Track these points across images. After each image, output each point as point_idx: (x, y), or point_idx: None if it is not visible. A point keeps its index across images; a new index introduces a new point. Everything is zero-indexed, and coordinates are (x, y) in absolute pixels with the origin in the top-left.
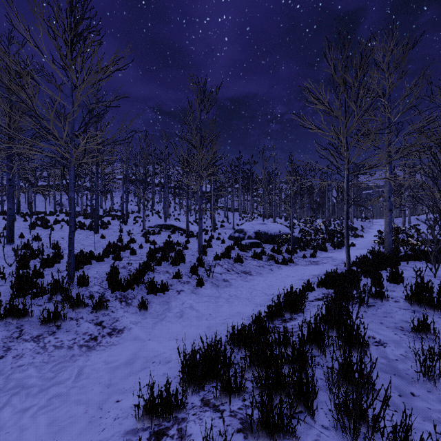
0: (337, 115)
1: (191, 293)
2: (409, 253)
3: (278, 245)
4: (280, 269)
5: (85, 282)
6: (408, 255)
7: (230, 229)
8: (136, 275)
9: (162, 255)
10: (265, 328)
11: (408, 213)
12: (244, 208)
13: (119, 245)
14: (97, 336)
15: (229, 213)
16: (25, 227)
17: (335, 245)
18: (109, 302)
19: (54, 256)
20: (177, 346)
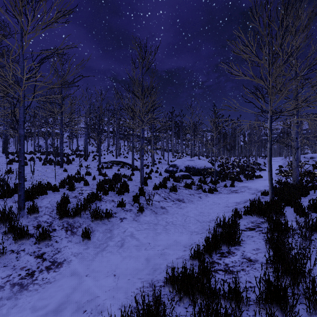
0: (262, 62)
1: (132, 220)
2: (316, 184)
3: (204, 177)
4: (207, 196)
5: (34, 212)
6: (315, 186)
7: (165, 165)
8: (83, 205)
9: (109, 186)
10: (207, 270)
11: (299, 153)
12: (176, 149)
13: (75, 177)
14: (35, 271)
15: (165, 153)
16: (5, 163)
17: (247, 177)
18: (55, 231)
19: (14, 187)
20: (113, 287)
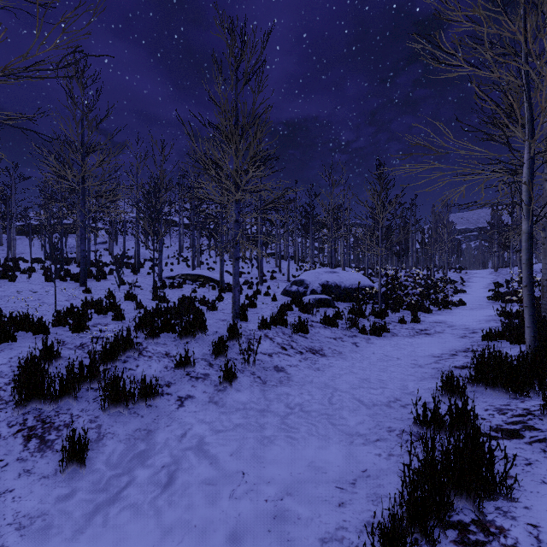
0: (513, 30)
1: (207, 402)
2: None
3: (358, 304)
4: (371, 343)
5: None
6: None
7: (284, 282)
8: (88, 368)
9: (163, 322)
10: None
11: None
12: (302, 255)
13: (97, 304)
14: None
15: (282, 262)
16: None
17: (440, 304)
18: None
19: None
20: None
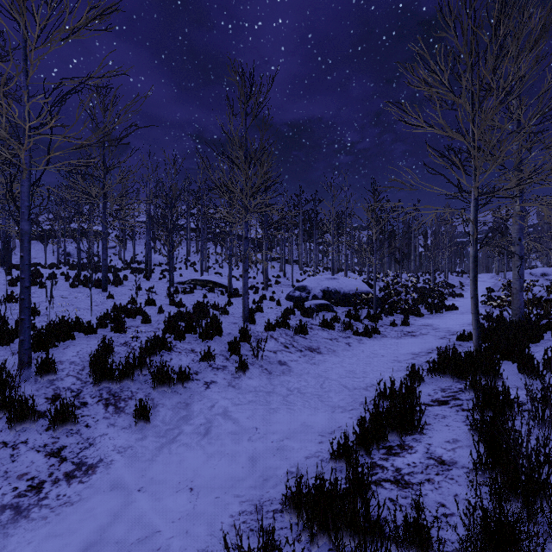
0: (460, 102)
1: (227, 386)
2: None
3: (355, 308)
4: (362, 343)
5: (49, 372)
6: None
7: (288, 287)
8: (139, 359)
9: (187, 325)
10: (363, 482)
11: None
12: (306, 259)
13: (127, 309)
14: (44, 481)
15: (287, 266)
16: (4, 283)
17: (432, 308)
18: (86, 406)
19: (16, 327)
20: (188, 512)
